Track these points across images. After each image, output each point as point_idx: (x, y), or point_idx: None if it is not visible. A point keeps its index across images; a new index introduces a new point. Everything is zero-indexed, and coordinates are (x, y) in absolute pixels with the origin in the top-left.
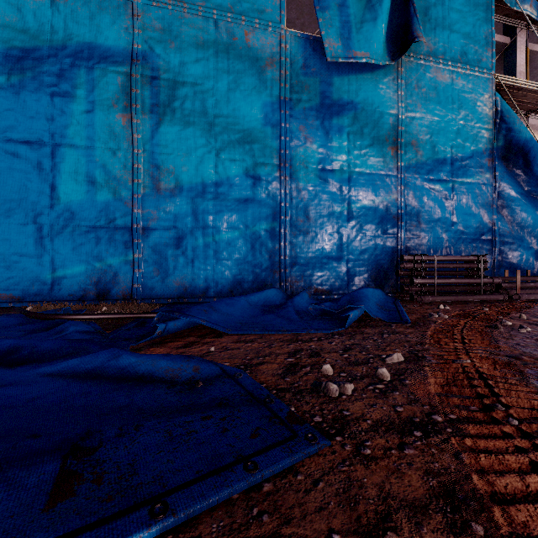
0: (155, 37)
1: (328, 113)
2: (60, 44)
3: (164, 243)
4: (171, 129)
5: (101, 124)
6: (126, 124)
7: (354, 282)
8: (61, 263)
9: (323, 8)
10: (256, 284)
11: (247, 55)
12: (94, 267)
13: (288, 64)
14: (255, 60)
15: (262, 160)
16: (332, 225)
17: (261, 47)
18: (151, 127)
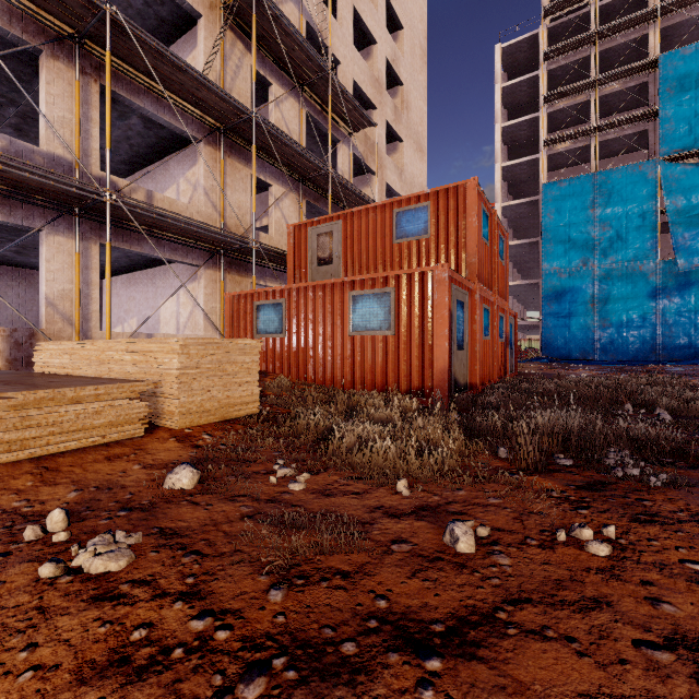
0: (602, 278)
1: (682, 288)
2: (571, 288)
3: (605, 343)
4: (608, 306)
5: (583, 308)
6: (592, 307)
7: (698, 357)
8: (571, 350)
9: (678, 251)
10: (644, 357)
11: (640, 275)
12: (581, 351)
13: (660, 273)
14: (644, 276)
15: (647, 312)
16: (685, 334)
17: (646, 270)
18: (601, 306)
